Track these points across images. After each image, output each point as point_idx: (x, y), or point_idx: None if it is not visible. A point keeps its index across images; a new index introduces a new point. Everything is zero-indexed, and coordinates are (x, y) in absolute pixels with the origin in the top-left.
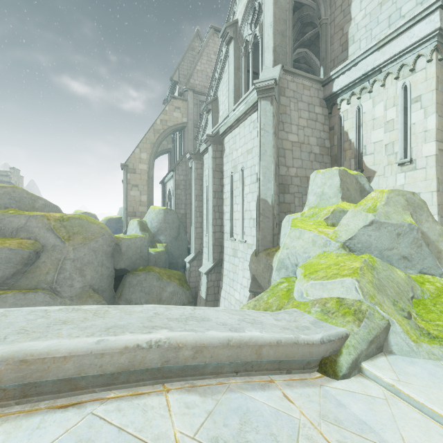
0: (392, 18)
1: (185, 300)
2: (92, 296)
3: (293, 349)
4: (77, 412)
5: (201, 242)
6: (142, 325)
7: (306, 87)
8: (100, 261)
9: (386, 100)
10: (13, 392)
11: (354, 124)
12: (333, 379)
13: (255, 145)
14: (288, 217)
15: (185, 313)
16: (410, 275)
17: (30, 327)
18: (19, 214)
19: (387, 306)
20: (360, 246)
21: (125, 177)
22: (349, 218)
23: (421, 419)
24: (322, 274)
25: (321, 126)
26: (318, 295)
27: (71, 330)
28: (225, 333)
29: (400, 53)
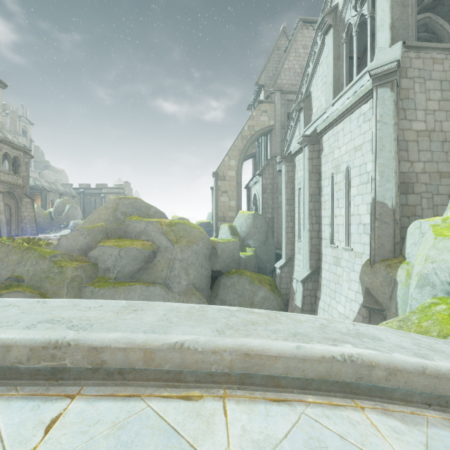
0: None
1: (277, 307)
2: (195, 294)
3: None
4: (290, 408)
5: (292, 248)
6: (321, 336)
7: (438, 61)
8: (200, 262)
9: None
10: (234, 378)
11: None
12: None
13: (365, 141)
14: (419, 223)
15: (350, 329)
16: None
17: (232, 324)
18: (140, 221)
19: None
20: None
21: (216, 184)
22: None
23: None
24: None
25: None
26: None
27: (265, 332)
28: (413, 358)
29: None
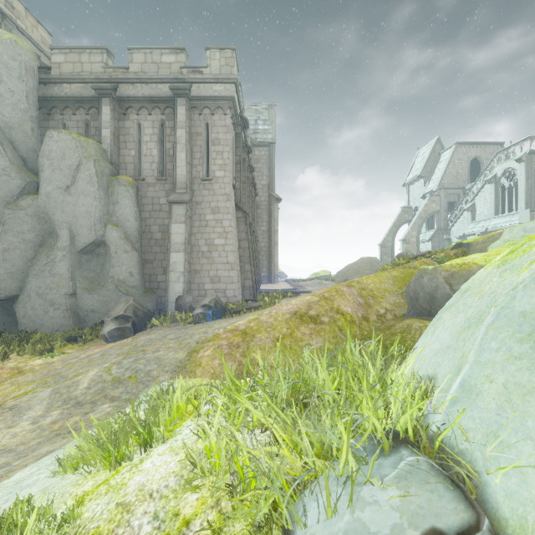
0: None
1: None
2: None
3: None
4: None
5: None
6: None
7: None
8: None
9: None
10: None
11: None
12: None
13: None
14: None
15: None
16: None
17: None
18: None
19: None
20: None
21: (404, 246)
22: None
23: None
24: None
25: None
26: None
27: None
28: None
29: None
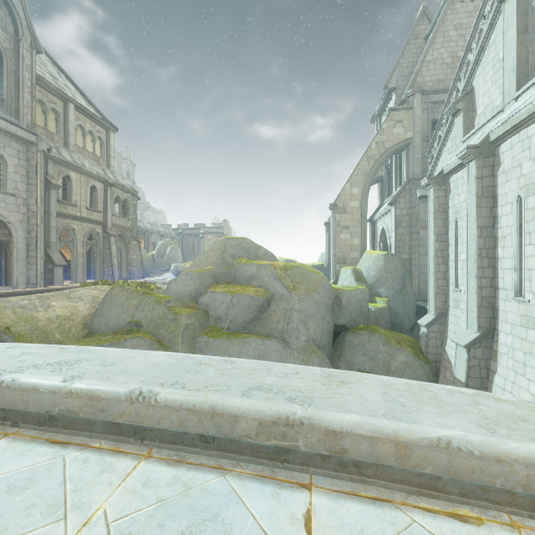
0: None
1: (423, 377)
2: (315, 352)
3: None
4: None
5: (444, 299)
6: None
7: None
8: (321, 314)
9: None
10: (521, 499)
11: None
12: None
13: None
14: None
15: None
16: None
17: (491, 417)
18: (250, 264)
19: None
20: None
21: (334, 219)
22: None
23: None
24: None
25: None
26: None
27: None
28: None
29: None
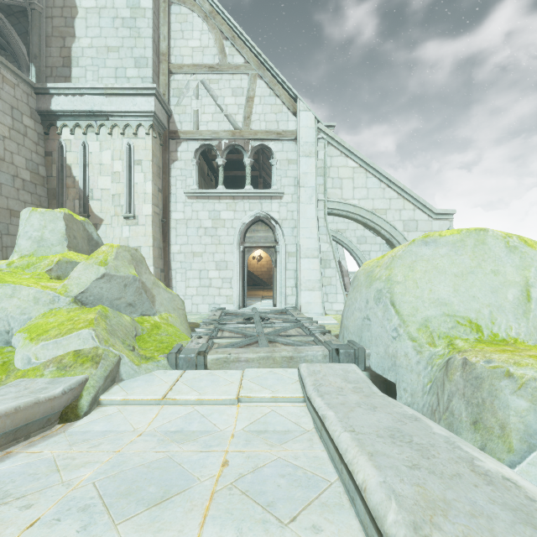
0: (118, 71)
1: None
2: None
3: (34, 410)
4: None
5: None
6: None
7: (9, 82)
8: None
9: (114, 151)
10: None
11: (80, 160)
12: (76, 421)
13: None
14: None
15: None
16: (135, 319)
17: None
18: None
19: (119, 346)
20: (93, 298)
21: None
22: (81, 271)
23: (141, 409)
24: (55, 332)
25: (33, 145)
26: (51, 355)
27: None
28: None
29: (126, 113)
